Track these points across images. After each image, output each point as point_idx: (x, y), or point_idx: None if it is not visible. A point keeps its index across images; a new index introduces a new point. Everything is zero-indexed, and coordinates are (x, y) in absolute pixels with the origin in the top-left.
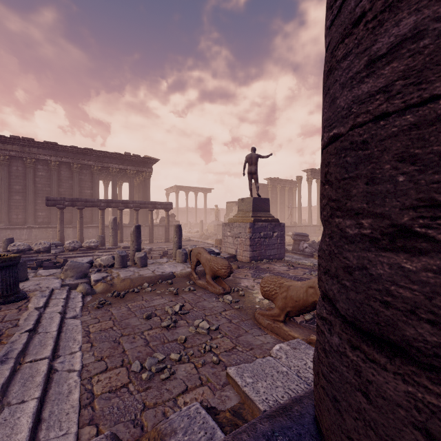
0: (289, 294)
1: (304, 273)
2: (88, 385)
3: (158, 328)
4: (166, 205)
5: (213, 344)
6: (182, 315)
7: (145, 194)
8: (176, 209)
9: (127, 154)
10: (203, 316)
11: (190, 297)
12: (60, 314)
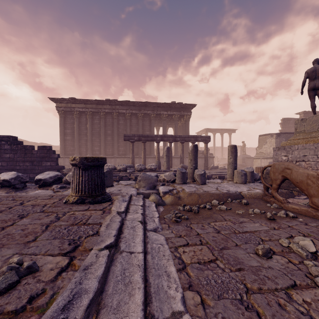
0: None
1: None
2: None
3: (311, 288)
4: (205, 138)
5: None
6: None
7: (186, 133)
8: None
9: (173, 103)
10: None
11: (302, 227)
12: (141, 224)
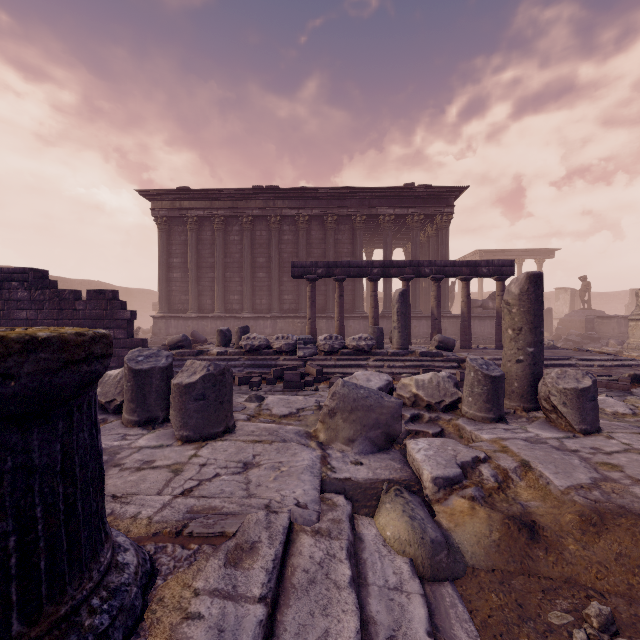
0: None
1: None
2: None
3: None
4: (499, 267)
5: None
6: None
7: (440, 258)
8: (479, 292)
9: (409, 187)
10: None
11: None
12: None
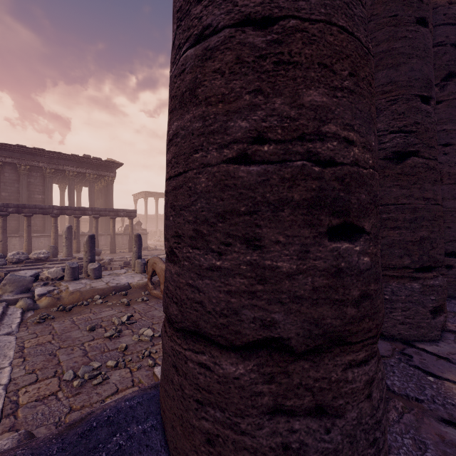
0: None
1: None
2: (14, 397)
3: (100, 338)
4: (130, 213)
5: (153, 349)
6: (129, 325)
7: (108, 200)
8: (145, 216)
9: (87, 157)
10: (150, 325)
11: (141, 307)
12: None
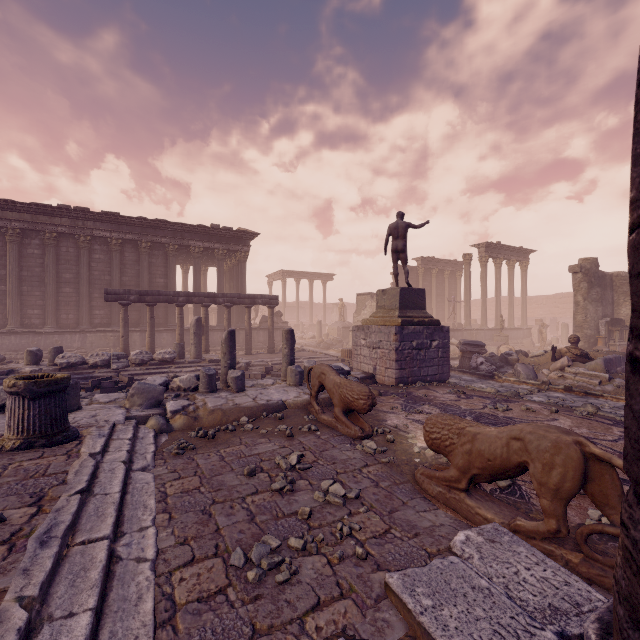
0: (476, 447)
1: (485, 406)
2: (166, 586)
3: (266, 492)
4: (269, 300)
5: (355, 523)
6: (301, 471)
7: (240, 284)
8: (283, 304)
9: (215, 227)
10: (334, 474)
11: (311, 441)
12: (124, 464)
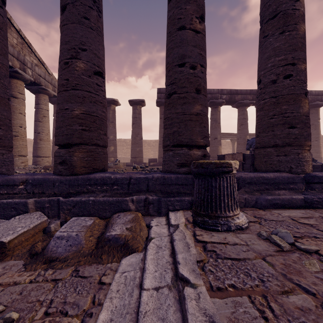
0: None
1: None
2: None
3: None
4: None
5: None
6: None
7: None
8: None
9: None
10: None
11: None
12: None
